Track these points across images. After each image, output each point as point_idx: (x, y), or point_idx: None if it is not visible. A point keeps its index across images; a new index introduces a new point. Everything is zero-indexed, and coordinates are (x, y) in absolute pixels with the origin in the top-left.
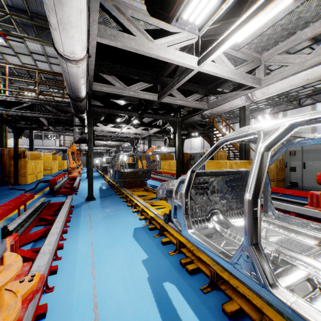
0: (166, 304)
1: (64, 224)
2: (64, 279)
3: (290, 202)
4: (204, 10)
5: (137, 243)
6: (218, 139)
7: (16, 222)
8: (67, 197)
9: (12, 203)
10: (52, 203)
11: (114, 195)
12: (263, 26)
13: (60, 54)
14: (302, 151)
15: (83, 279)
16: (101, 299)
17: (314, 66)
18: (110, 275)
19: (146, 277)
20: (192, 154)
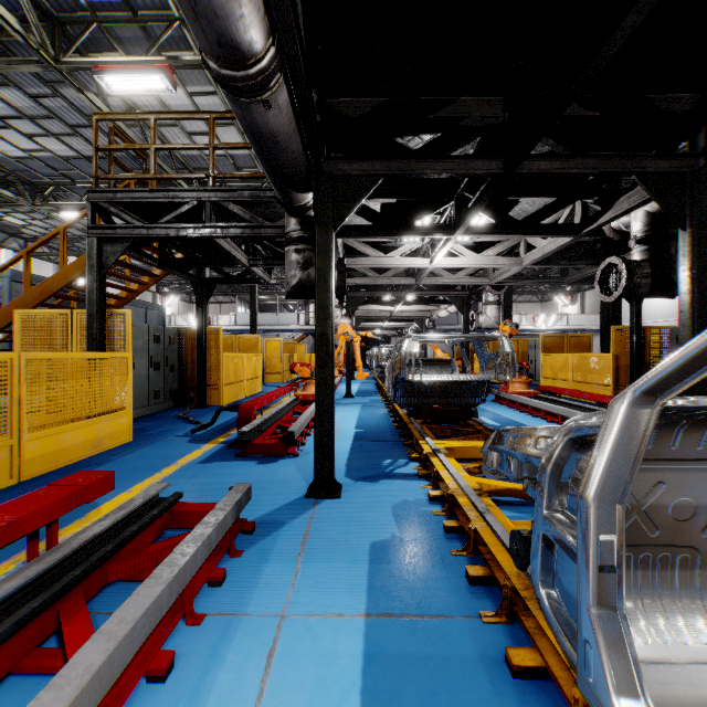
0: None
1: None
2: None
3: None
4: None
5: None
6: None
7: None
8: (224, 498)
9: None
10: (181, 508)
11: (407, 480)
12: None
13: None
14: None
15: None
16: None
17: None
18: None
19: None
20: None
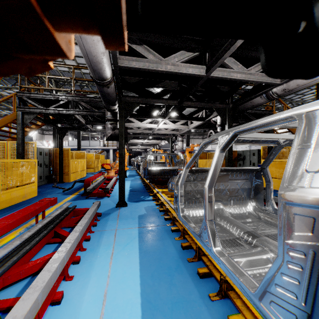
0: None
1: (79, 247)
2: None
3: None
4: None
5: (180, 311)
6: (276, 132)
7: (10, 247)
8: (93, 204)
9: (18, 215)
10: (77, 209)
11: (149, 201)
12: None
13: None
14: None
15: None
16: None
17: None
18: None
19: None
20: (241, 152)
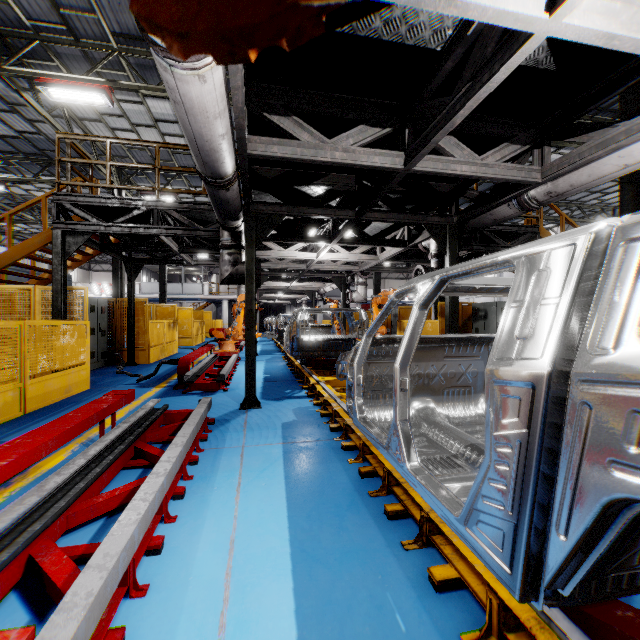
0: None
1: (182, 473)
2: None
3: None
4: None
5: (353, 564)
6: None
7: (70, 467)
8: (200, 402)
9: (76, 417)
10: (171, 412)
11: (301, 398)
12: None
13: (152, 42)
14: None
15: None
16: None
17: None
18: None
19: None
20: (479, 306)
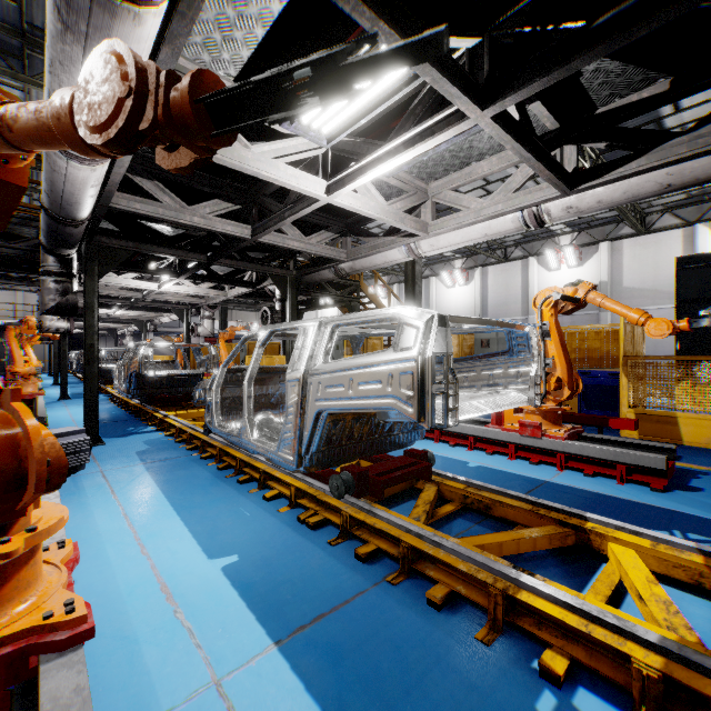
0: (277, 565)
1: None
2: (90, 567)
3: (471, 422)
4: (336, 119)
5: (218, 504)
6: None
7: None
8: None
9: None
10: None
11: (149, 433)
12: (422, 153)
13: None
14: (498, 340)
15: (128, 562)
16: (171, 578)
17: (493, 218)
18: (178, 550)
19: (243, 543)
20: None
